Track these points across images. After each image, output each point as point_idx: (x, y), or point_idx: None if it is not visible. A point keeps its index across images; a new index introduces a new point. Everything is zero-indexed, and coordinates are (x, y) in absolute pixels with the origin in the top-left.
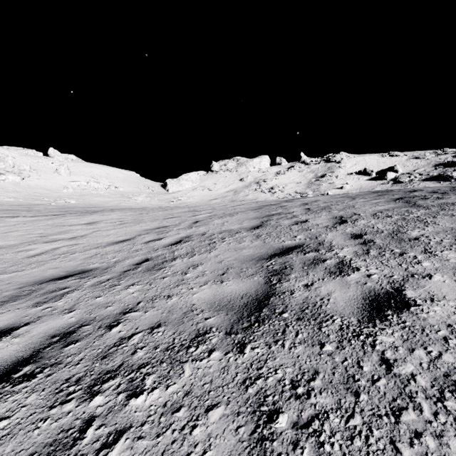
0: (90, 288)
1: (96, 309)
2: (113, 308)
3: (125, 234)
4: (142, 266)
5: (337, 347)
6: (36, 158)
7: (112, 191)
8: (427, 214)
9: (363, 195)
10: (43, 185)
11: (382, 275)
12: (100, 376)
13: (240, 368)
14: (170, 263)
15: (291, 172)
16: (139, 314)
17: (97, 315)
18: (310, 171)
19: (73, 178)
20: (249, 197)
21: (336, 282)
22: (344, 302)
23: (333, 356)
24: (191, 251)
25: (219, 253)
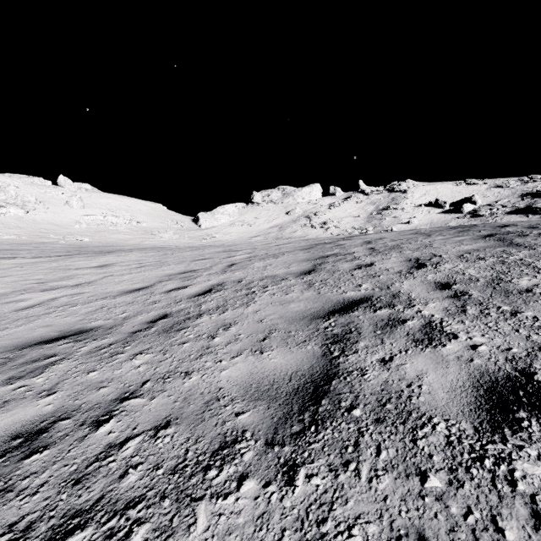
0: (84, 358)
1: (84, 392)
2: (108, 391)
3: (143, 280)
4: (157, 324)
5: (449, 481)
6: (43, 188)
7: (133, 227)
8: (533, 256)
9: (440, 231)
10: (51, 220)
11: (493, 346)
12: (63, 522)
13: (288, 518)
14: (194, 321)
15: (348, 203)
16: (142, 402)
17: (84, 401)
18: (370, 202)
19: (87, 211)
20: (297, 234)
21: (427, 356)
22: (445, 392)
23: (445, 502)
24: (223, 304)
25: (260, 307)
